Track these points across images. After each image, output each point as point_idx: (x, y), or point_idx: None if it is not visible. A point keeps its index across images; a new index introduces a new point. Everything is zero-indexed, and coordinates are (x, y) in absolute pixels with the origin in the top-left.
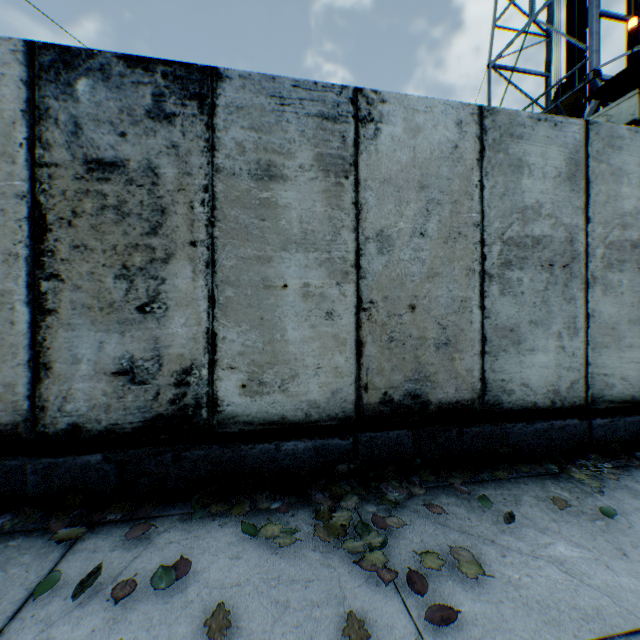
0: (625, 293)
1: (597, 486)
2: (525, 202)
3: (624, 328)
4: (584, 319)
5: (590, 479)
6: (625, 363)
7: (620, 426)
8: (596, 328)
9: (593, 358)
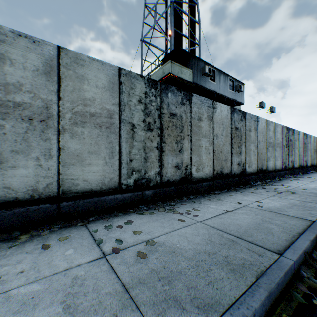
0: (87, 138)
1: (22, 241)
2: (9, 80)
3: (86, 155)
4: (58, 150)
5: (28, 237)
6: (87, 173)
7: (81, 204)
8: (67, 155)
9: (65, 171)
